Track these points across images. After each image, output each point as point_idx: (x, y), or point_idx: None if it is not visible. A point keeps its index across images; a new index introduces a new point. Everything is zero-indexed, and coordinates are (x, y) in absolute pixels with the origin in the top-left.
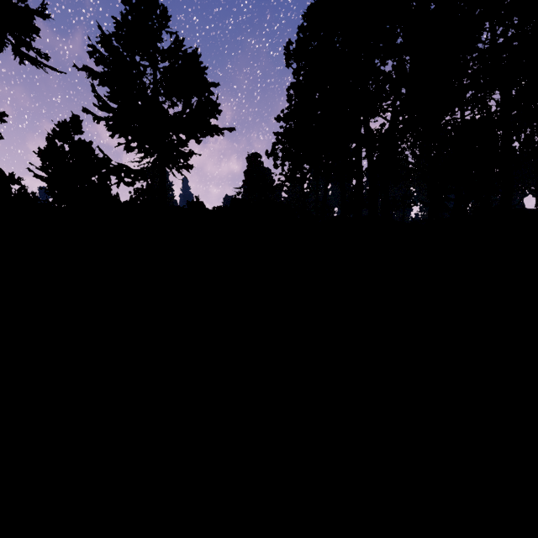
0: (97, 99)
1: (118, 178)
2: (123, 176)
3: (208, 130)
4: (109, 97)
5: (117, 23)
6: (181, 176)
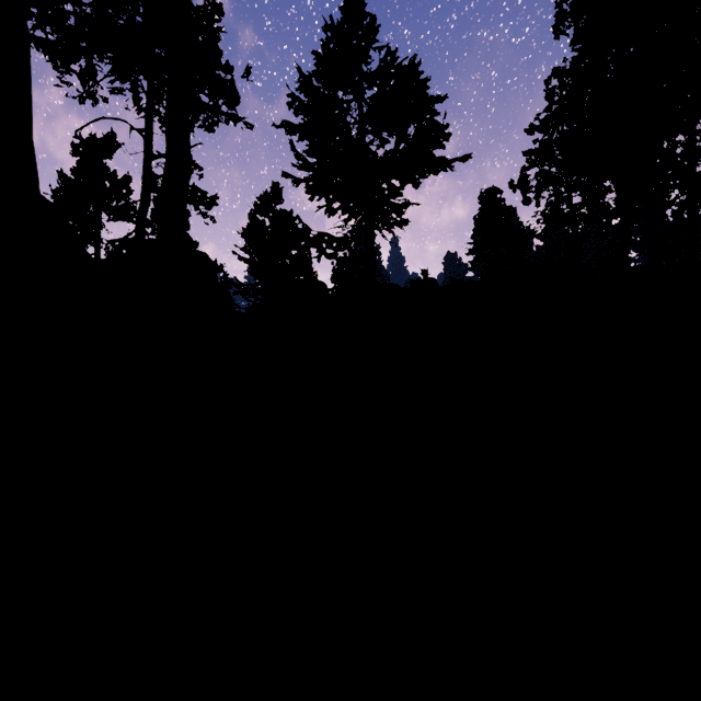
0: (295, 158)
1: (318, 250)
2: (323, 248)
3: (430, 167)
4: (309, 152)
5: (317, 58)
6: (394, 237)
